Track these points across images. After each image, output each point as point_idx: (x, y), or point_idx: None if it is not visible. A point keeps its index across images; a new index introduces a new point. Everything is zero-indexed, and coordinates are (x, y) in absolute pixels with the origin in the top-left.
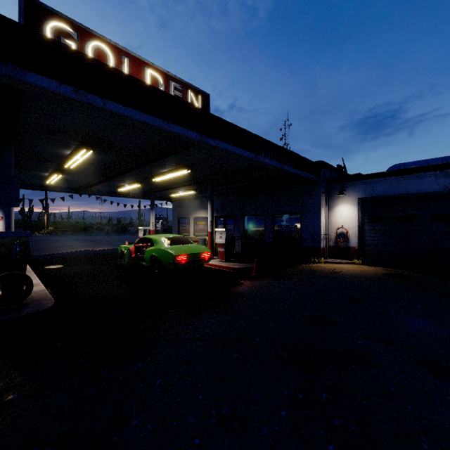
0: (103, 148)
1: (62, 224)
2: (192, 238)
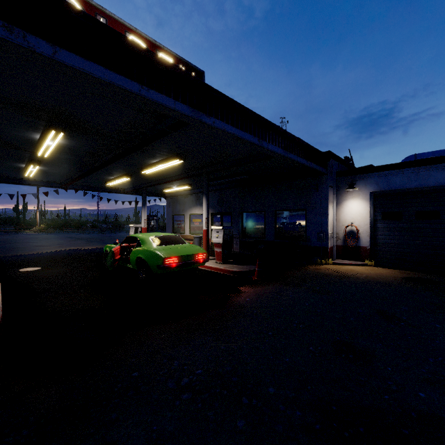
0: (76, 130)
1: (55, 222)
2: (187, 236)
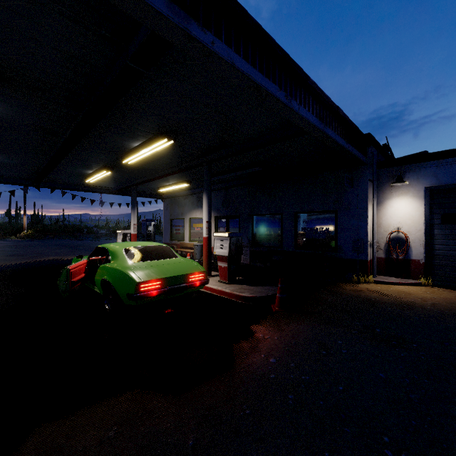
0: None
1: (46, 227)
2: (187, 243)
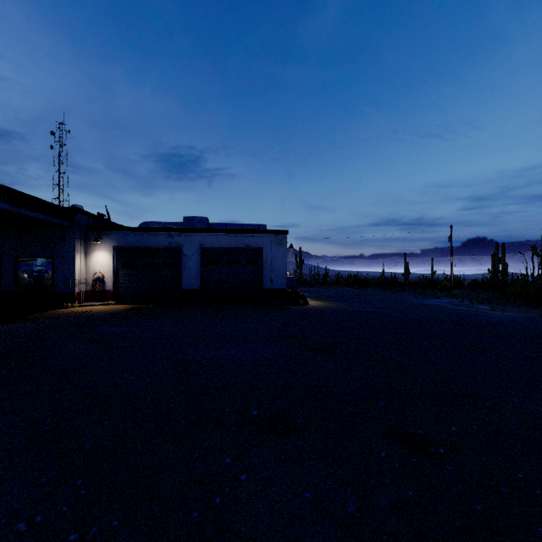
0: None
1: None
2: None
